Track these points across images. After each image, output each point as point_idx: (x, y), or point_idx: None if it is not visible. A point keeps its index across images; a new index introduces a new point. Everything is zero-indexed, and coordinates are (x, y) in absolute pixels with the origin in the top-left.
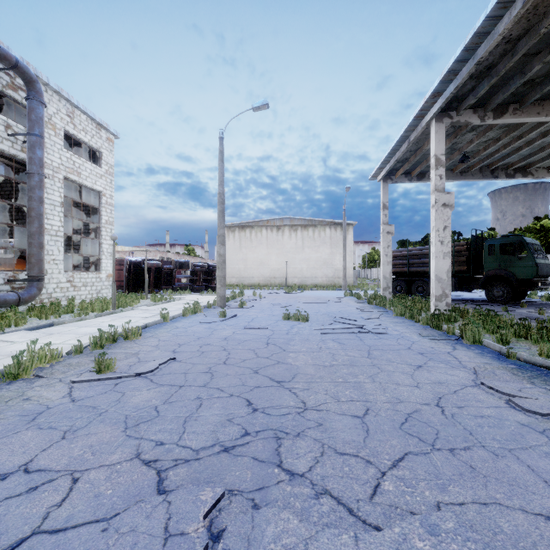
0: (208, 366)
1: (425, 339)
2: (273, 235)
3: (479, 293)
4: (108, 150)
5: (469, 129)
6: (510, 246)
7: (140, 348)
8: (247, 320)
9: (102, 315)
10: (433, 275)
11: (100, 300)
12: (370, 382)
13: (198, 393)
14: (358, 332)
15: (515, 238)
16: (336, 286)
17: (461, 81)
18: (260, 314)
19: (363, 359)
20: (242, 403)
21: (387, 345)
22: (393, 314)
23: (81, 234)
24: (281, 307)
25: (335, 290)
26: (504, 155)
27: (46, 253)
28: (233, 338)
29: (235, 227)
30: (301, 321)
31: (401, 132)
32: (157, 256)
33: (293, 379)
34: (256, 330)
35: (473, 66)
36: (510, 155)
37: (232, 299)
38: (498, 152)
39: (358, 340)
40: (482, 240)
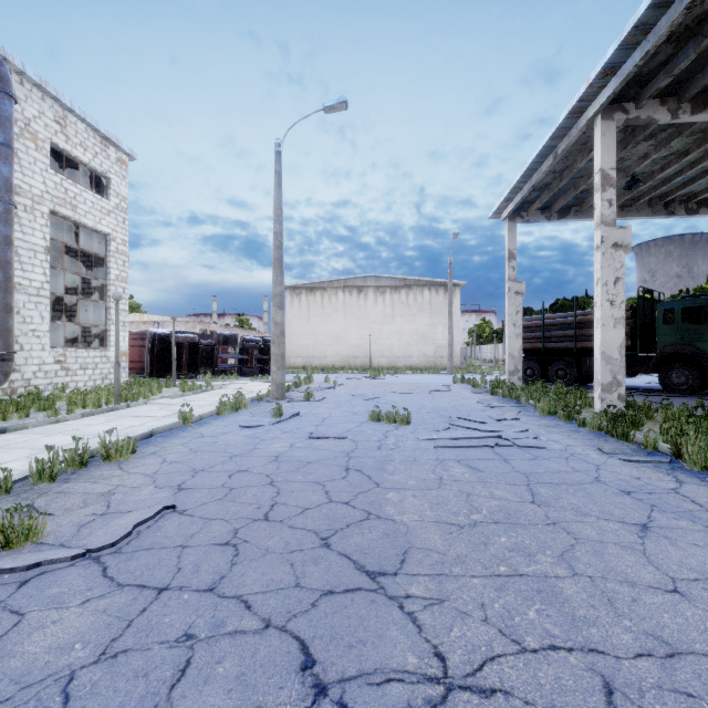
0: (232, 526)
1: (614, 458)
2: (353, 299)
3: (638, 378)
4: (120, 176)
5: (646, 135)
6: (692, 311)
7: (122, 479)
8: (314, 421)
9: (95, 414)
10: (598, 352)
11: (101, 389)
12: (570, 578)
13: (191, 616)
14: (495, 444)
15: (705, 299)
16: (438, 369)
17: (656, 42)
18: (335, 412)
19: (527, 508)
20: (290, 660)
21: (555, 474)
22: (536, 412)
23: (81, 295)
24: (365, 399)
25: (438, 375)
26: (687, 181)
27: (22, 321)
28: (289, 456)
29: (302, 289)
30: (398, 424)
31: (545, 140)
32: (197, 328)
33: (403, 566)
34: (328, 441)
35: (680, 12)
36: (697, 179)
37: (295, 387)
38: (680, 174)
39: (502, 462)
40: (652, 303)
